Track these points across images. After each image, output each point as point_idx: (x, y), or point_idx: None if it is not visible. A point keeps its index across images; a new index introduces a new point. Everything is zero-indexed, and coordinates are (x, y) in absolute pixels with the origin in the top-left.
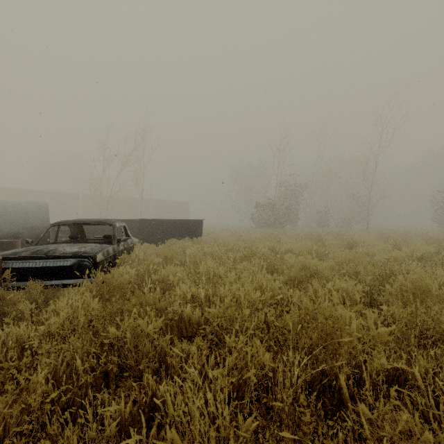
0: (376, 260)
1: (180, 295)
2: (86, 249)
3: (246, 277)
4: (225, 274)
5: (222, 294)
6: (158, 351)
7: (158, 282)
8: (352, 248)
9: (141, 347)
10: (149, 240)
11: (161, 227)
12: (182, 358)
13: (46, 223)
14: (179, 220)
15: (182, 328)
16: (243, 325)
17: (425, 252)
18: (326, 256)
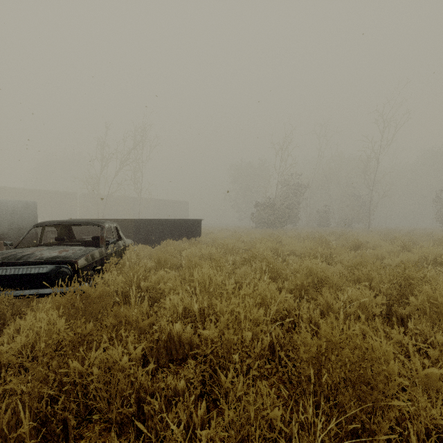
0: (386, 263)
1: (170, 308)
2: (67, 253)
3: (247, 288)
4: (223, 280)
5: (218, 312)
6: (136, 388)
7: (148, 290)
8: (358, 249)
9: (115, 383)
10: (145, 241)
11: (158, 227)
12: (163, 406)
13: (33, 224)
14: (176, 220)
15: (171, 349)
16: (243, 352)
17: (439, 255)
18: (331, 258)
